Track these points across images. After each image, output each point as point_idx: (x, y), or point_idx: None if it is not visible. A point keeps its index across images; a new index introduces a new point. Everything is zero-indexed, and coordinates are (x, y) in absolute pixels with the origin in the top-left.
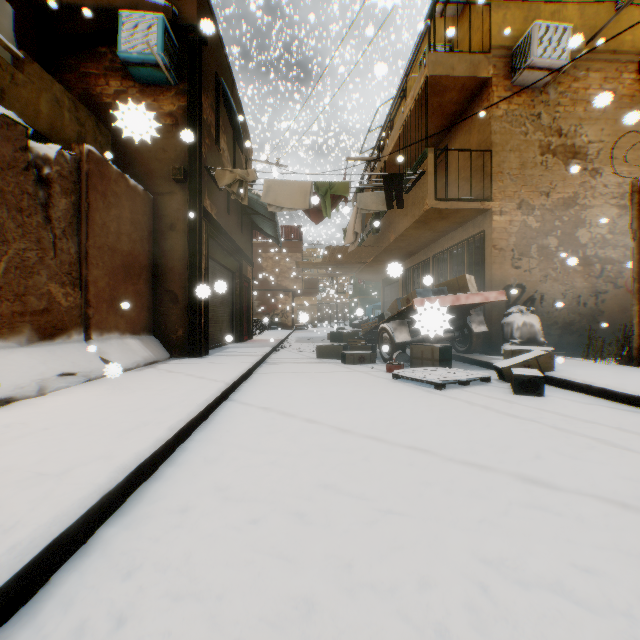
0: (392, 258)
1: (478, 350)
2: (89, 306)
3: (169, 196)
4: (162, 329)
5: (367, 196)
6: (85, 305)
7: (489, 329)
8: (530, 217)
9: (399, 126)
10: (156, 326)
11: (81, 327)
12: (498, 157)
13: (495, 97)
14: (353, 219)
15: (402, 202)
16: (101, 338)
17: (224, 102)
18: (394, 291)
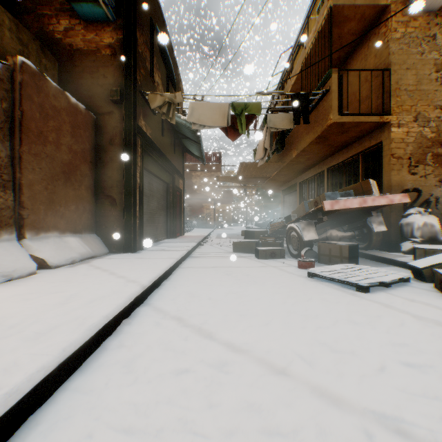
0: (292, 172)
1: (376, 247)
2: (23, 207)
3: (109, 115)
4: (103, 228)
5: (275, 117)
6: (19, 206)
7: (387, 229)
8: (425, 128)
9: (301, 60)
10: (98, 226)
11: (13, 227)
12: (395, 75)
13: (393, 22)
14: (262, 139)
15: (308, 118)
16: (37, 237)
17: (158, 45)
18: (292, 198)
